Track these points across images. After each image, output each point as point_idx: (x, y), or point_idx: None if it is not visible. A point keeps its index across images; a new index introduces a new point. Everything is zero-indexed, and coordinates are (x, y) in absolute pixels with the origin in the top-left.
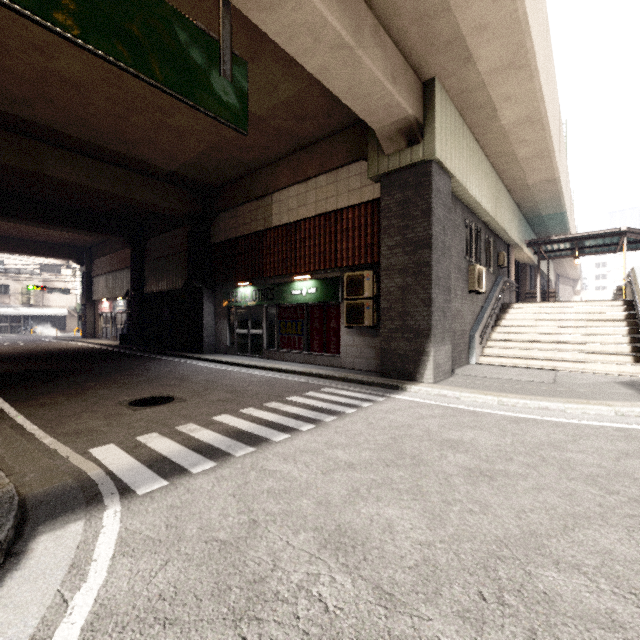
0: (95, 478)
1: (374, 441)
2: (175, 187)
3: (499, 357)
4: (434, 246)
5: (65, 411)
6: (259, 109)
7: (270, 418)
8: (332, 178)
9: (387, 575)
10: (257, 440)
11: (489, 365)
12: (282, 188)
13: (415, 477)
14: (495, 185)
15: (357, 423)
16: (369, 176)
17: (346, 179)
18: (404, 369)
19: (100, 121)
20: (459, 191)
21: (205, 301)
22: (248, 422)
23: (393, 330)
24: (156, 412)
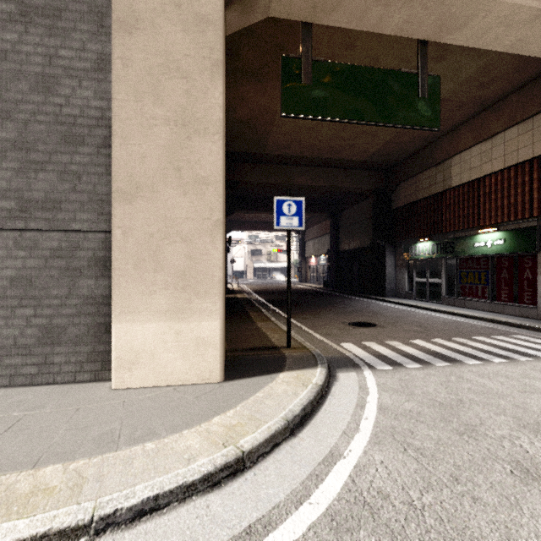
0: (350, 357)
1: None
2: (364, 171)
3: None
4: None
5: (315, 323)
6: (441, 93)
7: (459, 348)
8: (525, 127)
9: None
10: (451, 360)
11: None
12: (463, 150)
13: None
14: None
15: None
16: None
17: None
18: None
19: (322, 143)
20: None
21: (387, 255)
22: (440, 348)
23: None
24: (367, 331)
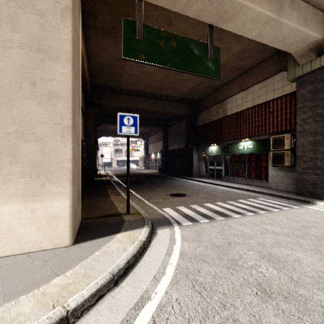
0: (167, 217)
1: (290, 225)
2: (181, 103)
3: None
4: None
5: (150, 195)
6: (222, 61)
7: (230, 207)
8: (263, 85)
9: (295, 275)
10: (225, 215)
11: None
12: (233, 95)
13: (317, 245)
14: None
15: (279, 216)
16: (288, 80)
17: (272, 84)
18: (314, 192)
19: (156, 84)
20: None
21: (194, 153)
22: (220, 208)
23: (306, 168)
24: (180, 199)
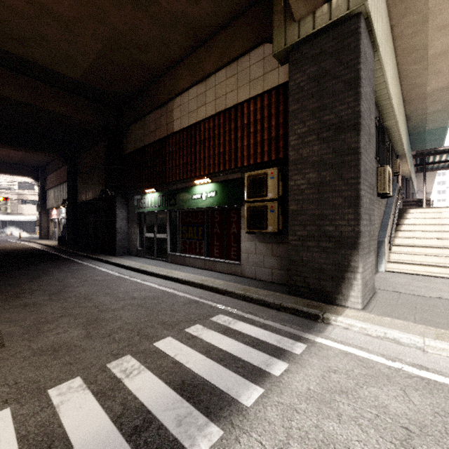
0: None
1: None
2: (88, 100)
3: (411, 264)
4: (362, 127)
5: None
6: None
7: (81, 432)
8: (232, 70)
9: None
10: None
11: (401, 273)
12: (182, 91)
13: None
14: (398, 89)
15: None
16: (274, 52)
17: (247, 68)
18: (320, 287)
19: None
20: (376, 78)
21: (118, 207)
22: None
23: (305, 237)
24: None
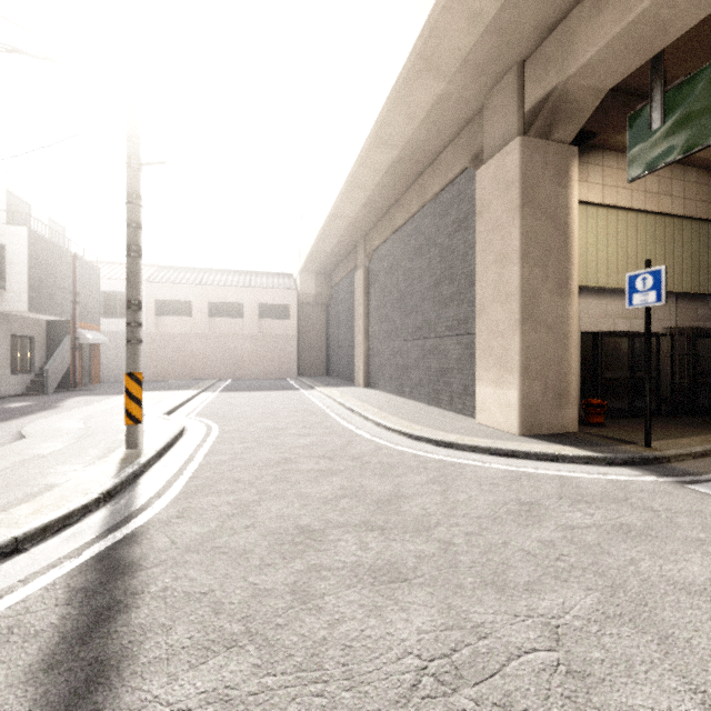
0: (705, 476)
1: None
2: None
3: None
4: None
5: None
6: None
7: None
8: None
9: (590, 534)
10: None
11: None
12: None
13: None
14: None
15: None
16: None
17: None
18: None
19: None
20: None
21: None
22: None
23: None
24: None
